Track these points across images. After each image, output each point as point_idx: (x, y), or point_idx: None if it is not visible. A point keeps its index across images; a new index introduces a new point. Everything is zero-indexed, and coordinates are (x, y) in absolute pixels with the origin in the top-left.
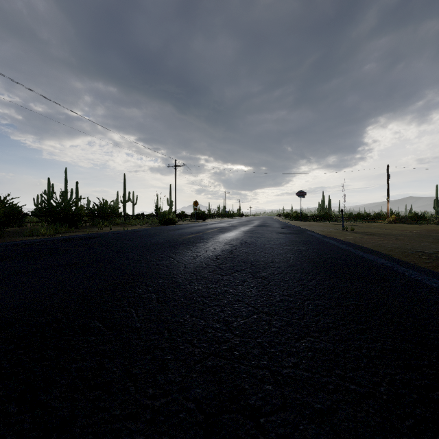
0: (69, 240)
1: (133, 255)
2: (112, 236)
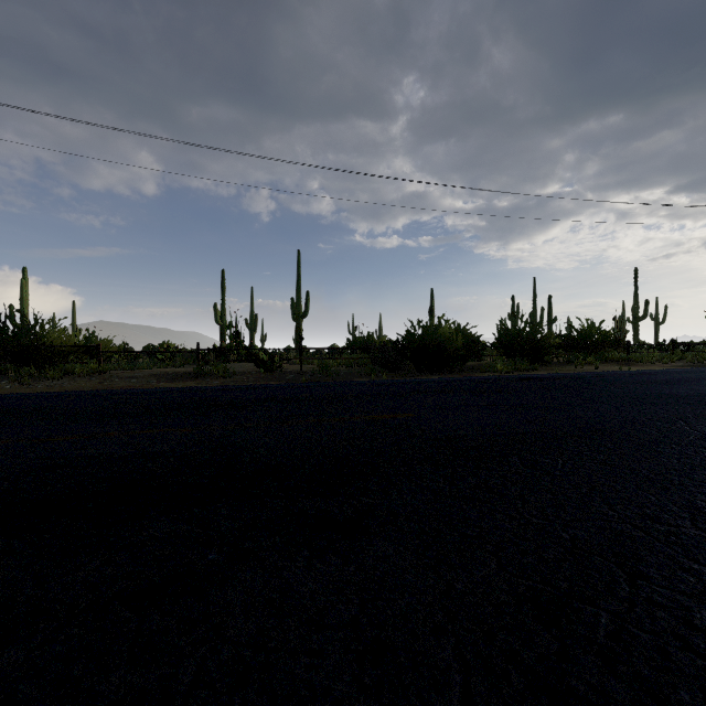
0: (526, 380)
1: (606, 407)
2: (591, 379)
